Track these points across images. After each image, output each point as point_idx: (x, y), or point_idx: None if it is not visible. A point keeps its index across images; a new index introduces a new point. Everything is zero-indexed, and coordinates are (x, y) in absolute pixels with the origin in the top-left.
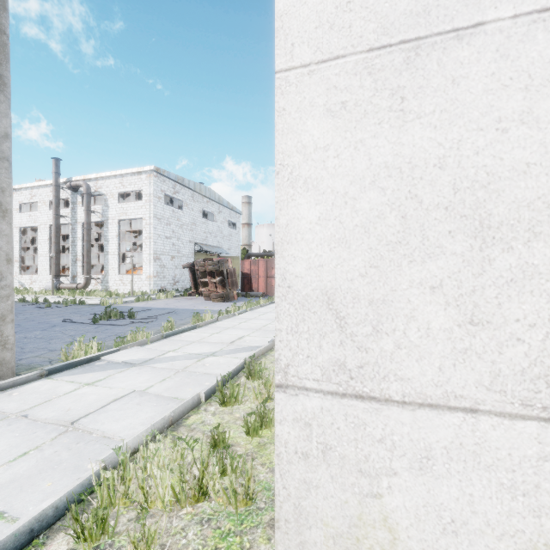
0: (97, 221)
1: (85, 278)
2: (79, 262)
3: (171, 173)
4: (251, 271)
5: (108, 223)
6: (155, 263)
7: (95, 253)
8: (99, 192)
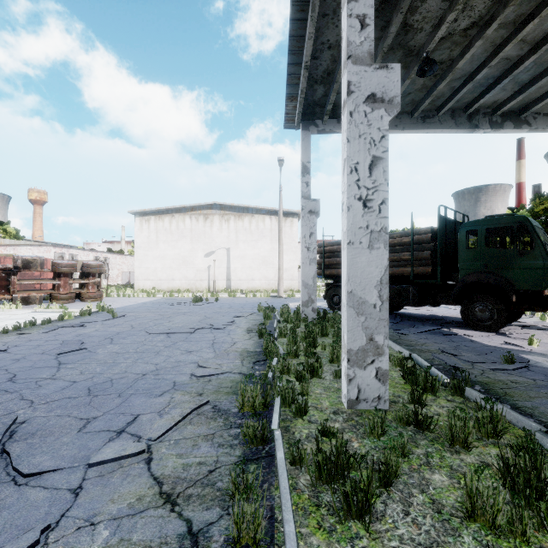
0: None
1: None
2: None
3: None
4: None
5: None
6: None
7: None
8: None
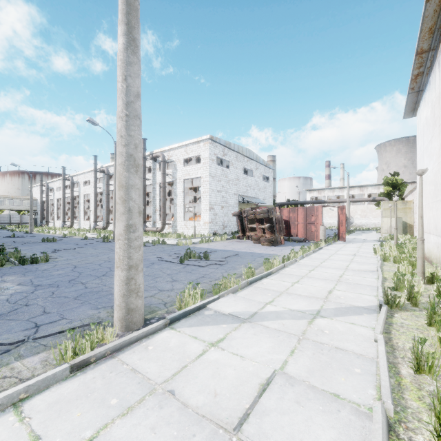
0: (169, 181)
1: (162, 223)
2: (157, 212)
3: (221, 139)
4: (289, 218)
5: (177, 182)
6: (210, 212)
7: (168, 205)
8: (170, 160)
